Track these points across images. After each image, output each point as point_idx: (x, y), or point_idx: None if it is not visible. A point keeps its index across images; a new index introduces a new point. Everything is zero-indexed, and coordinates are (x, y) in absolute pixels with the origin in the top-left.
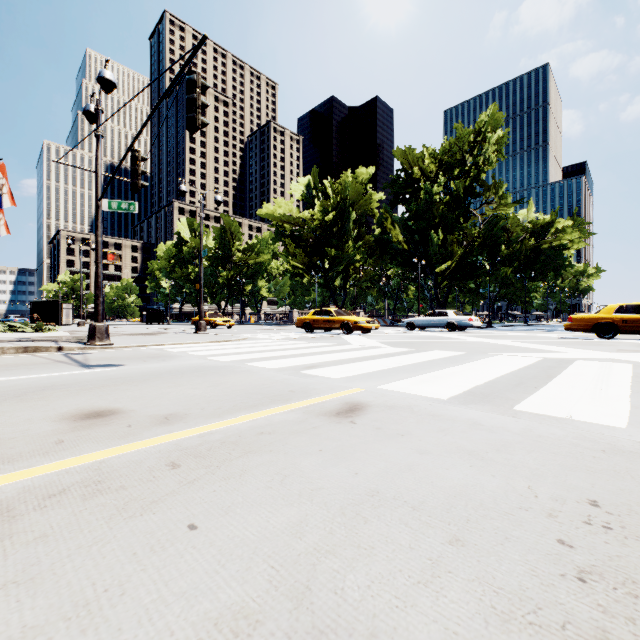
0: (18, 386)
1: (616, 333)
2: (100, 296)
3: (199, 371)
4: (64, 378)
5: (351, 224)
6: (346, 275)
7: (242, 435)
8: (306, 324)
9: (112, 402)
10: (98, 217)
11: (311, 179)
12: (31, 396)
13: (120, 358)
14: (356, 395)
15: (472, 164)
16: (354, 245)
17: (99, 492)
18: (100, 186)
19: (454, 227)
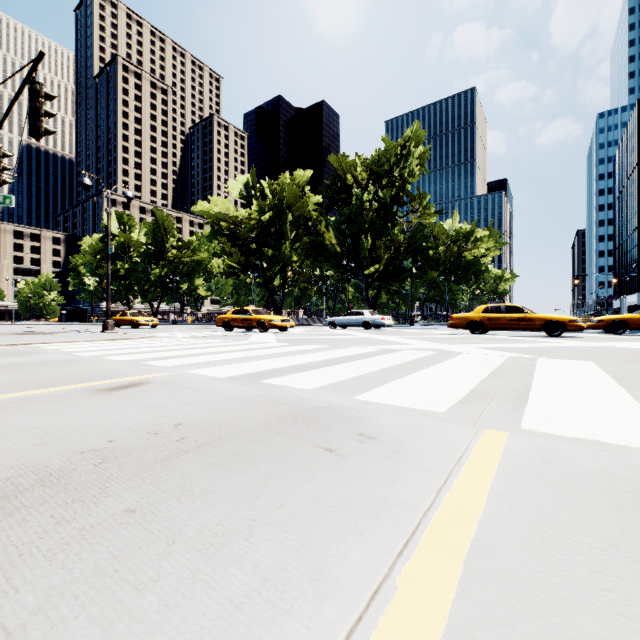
0: None
1: (483, 330)
2: None
3: (43, 364)
4: None
5: (288, 225)
6: (284, 275)
7: None
8: (226, 323)
9: None
10: None
11: (250, 178)
12: None
13: None
14: (155, 377)
15: (398, 175)
16: (291, 246)
17: None
18: None
19: (382, 233)
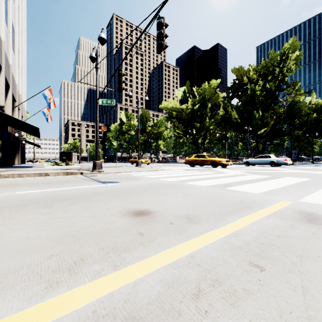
0: (79, 192)
1: None
2: (98, 147)
3: (164, 186)
4: (97, 188)
5: (208, 110)
6: (204, 137)
7: (266, 237)
8: (190, 162)
9: (139, 204)
10: (97, 108)
11: (186, 88)
12: (91, 198)
13: (113, 178)
14: (294, 206)
15: (279, 72)
16: (209, 121)
17: (233, 296)
18: (98, 92)
19: (268, 108)
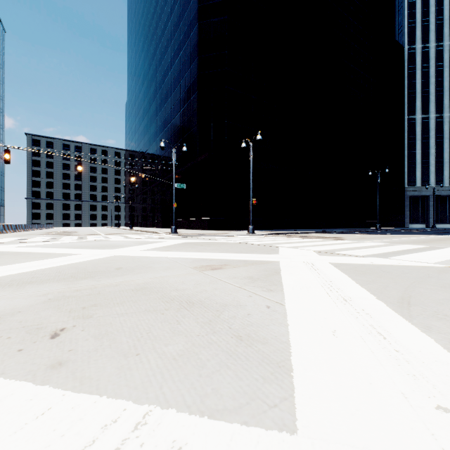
0: None
1: None
2: None
3: None
4: None
5: None
6: None
7: None
8: None
9: None
10: None
11: None
12: None
13: None
14: None
15: None
16: None
17: None
18: None
19: None
